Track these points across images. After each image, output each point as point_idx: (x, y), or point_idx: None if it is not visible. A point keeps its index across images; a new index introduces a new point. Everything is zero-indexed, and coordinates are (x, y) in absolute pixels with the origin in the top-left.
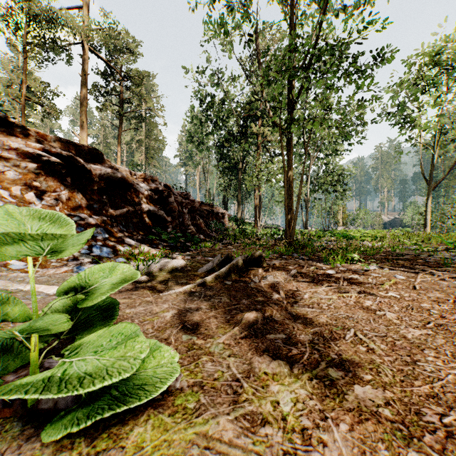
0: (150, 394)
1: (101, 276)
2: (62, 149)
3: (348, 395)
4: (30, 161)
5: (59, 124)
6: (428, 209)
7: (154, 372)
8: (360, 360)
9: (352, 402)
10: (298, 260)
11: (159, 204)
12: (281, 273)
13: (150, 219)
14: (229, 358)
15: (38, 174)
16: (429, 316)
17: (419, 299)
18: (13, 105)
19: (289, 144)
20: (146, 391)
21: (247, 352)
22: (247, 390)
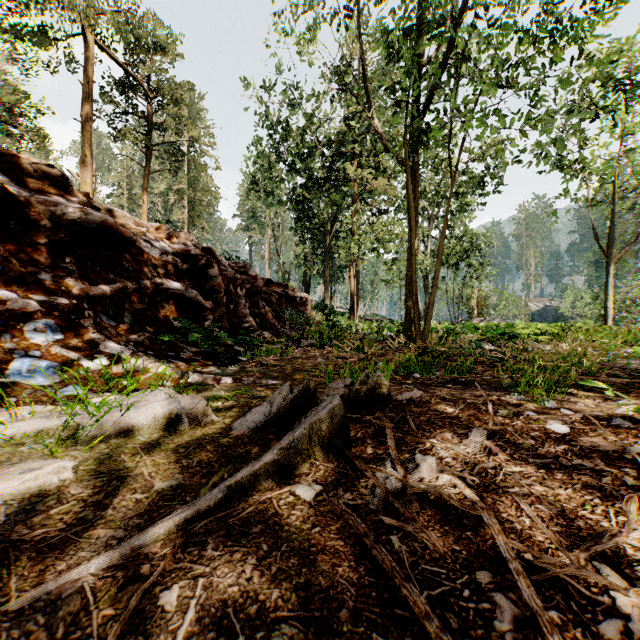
0: None
1: None
2: None
3: None
4: None
5: (60, 166)
6: (610, 292)
7: None
8: None
9: None
10: (452, 386)
11: (192, 280)
12: (442, 438)
13: (172, 305)
14: None
15: None
16: None
17: None
18: None
19: (412, 181)
20: None
21: None
22: None
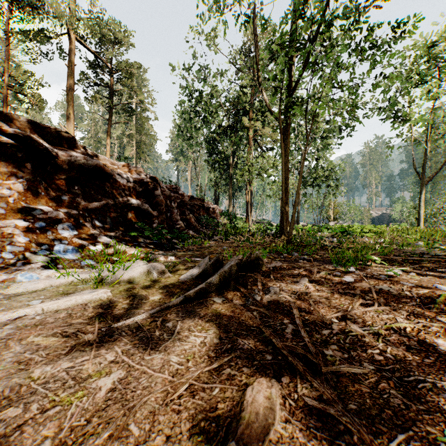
0: None
1: None
2: (21, 129)
3: None
4: None
5: (49, 118)
6: (422, 204)
7: None
8: None
9: None
10: (301, 261)
11: (145, 198)
12: (286, 283)
13: (133, 214)
14: None
15: None
16: None
17: None
18: (0, 98)
19: (284, 134)
20: None
21: None
22: None
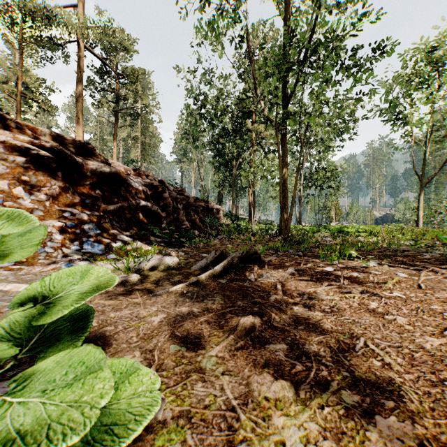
0: (118, 443)
1: (69, 281)
2: (53, 143)
3: (369, 432)
4: (19, 154)
5: (56, 121)
6: (420, 205)
7: (129, 405)
8: (376, 379)
9: (376, 443)
10: (294, 256)
11: (154, 200)
12: (277, 271)
13: (144, 215)
14: (223, 376)
15: (27, 169)
16: (443, 321)
17: (427, 300)
18: (10, 102)
19: (284, 140)
20: (114, 437)
21: (244, 368)
22: (245, 423)
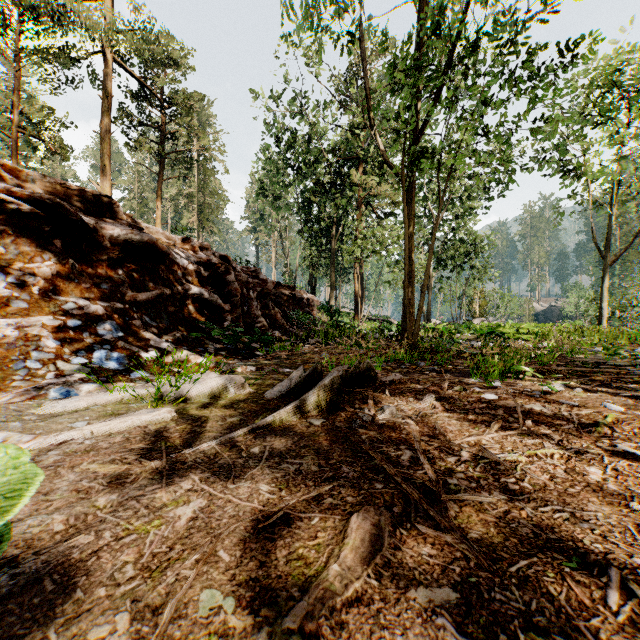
0: None
1: None
2: (48, 193)
3: None
4: None
5: (74, 171)
6: (605, 294)
7: None
8: None
9: None
10: (429, 373)
11: (212, 285)
12: (406, 401)
13: (197, 308)
14: None
15: (2, 233)
16: None
17: None
18: (5, 143)
19: (408, 196)
20: None
21: None
22: None
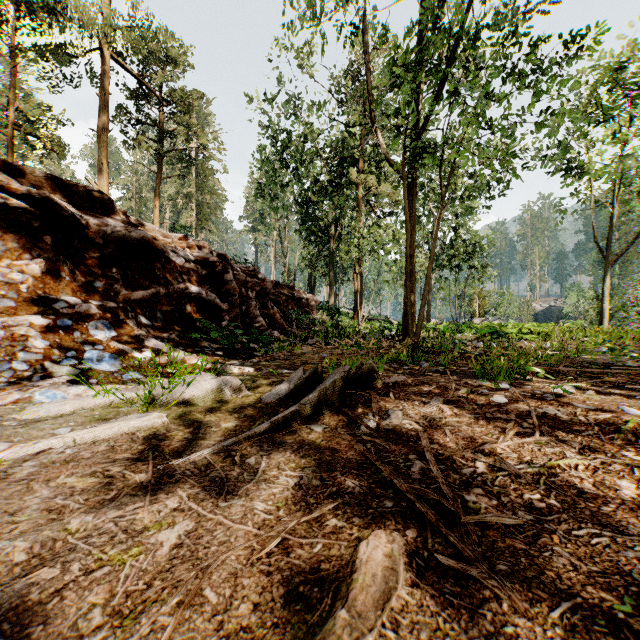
0: None
1: None
2: (38, 188)
3: None
4: None
5: (72, 170)
6: (606, 293)
7: None
8: None
9: None
10: (433, 374)
11: (210, 284)
12: (412, 404)
13: (194, 307)
14: None
15: None
16: None
17: None
18: (2, 142)
19: (409, 193)
20: None
21: None
22: None
